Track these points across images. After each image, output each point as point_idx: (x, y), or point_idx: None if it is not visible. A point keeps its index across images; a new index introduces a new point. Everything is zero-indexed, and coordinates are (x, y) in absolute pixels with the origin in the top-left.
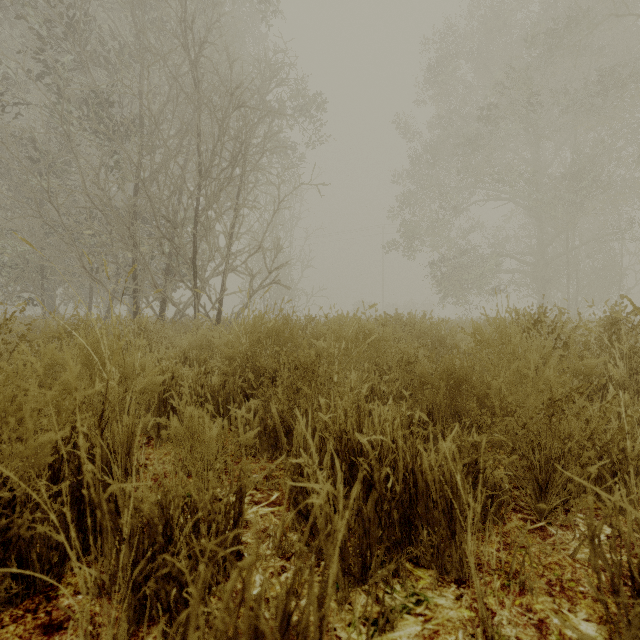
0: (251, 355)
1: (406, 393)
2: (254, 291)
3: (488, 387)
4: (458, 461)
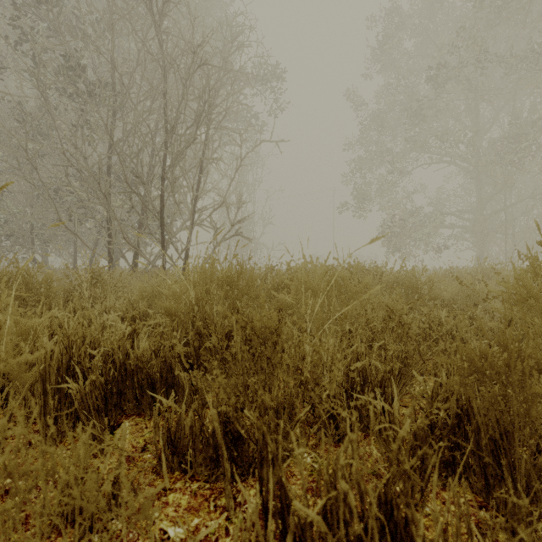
0: (198, 310)
1: (419, 377)
2: (218, 243)
3: None
4: None
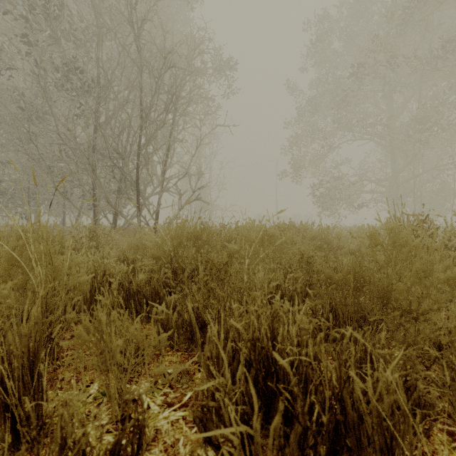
0: (174, 255)
1: (310, 291)
2: (182, 206)
3: (387, 287)
4: (402, 393)
